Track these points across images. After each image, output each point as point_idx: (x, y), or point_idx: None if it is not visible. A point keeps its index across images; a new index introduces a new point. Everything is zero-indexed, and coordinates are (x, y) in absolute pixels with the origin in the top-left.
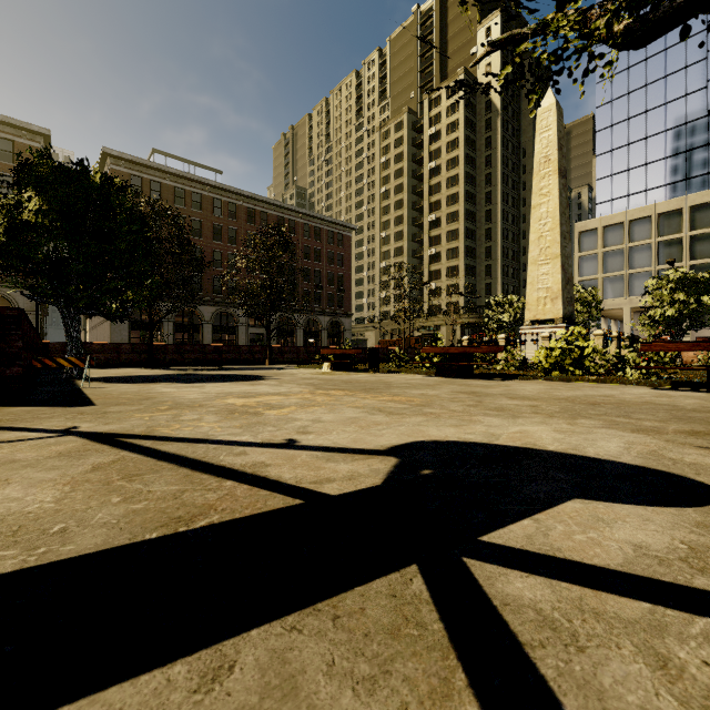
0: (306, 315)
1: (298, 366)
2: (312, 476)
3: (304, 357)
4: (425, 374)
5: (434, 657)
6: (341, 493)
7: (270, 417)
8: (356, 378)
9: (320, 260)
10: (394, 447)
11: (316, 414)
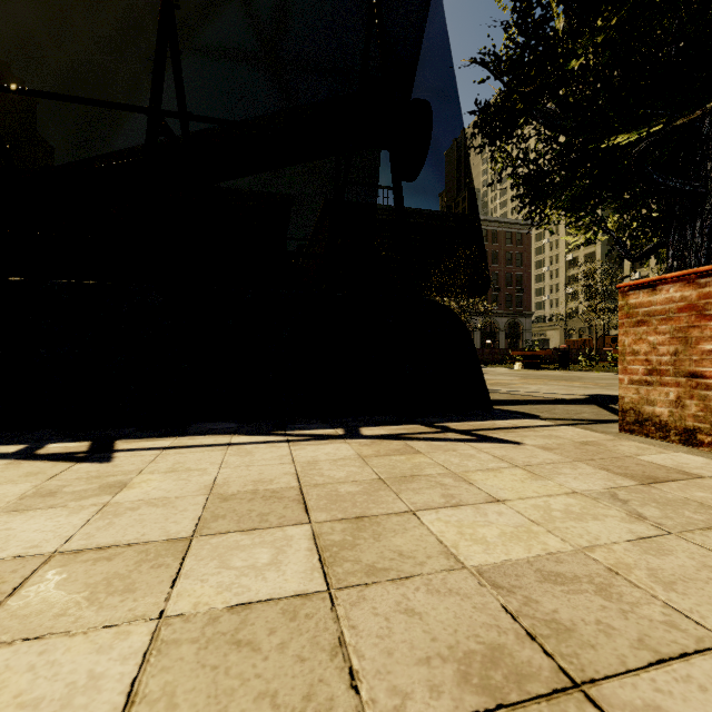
0: (483, 317)
1: (488, 365)
2: (554, 397)
3: (489, 358)
4: (617, 373)
5: (596, 408)
6: (567, 399)
7: (514, 386)
8: (550, 374)
9: (497, 262)
10: (587, 394)
11: (538, 386)
